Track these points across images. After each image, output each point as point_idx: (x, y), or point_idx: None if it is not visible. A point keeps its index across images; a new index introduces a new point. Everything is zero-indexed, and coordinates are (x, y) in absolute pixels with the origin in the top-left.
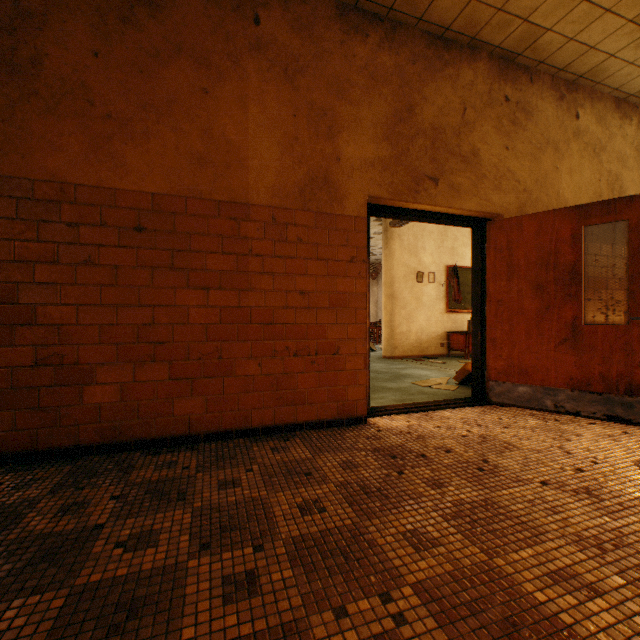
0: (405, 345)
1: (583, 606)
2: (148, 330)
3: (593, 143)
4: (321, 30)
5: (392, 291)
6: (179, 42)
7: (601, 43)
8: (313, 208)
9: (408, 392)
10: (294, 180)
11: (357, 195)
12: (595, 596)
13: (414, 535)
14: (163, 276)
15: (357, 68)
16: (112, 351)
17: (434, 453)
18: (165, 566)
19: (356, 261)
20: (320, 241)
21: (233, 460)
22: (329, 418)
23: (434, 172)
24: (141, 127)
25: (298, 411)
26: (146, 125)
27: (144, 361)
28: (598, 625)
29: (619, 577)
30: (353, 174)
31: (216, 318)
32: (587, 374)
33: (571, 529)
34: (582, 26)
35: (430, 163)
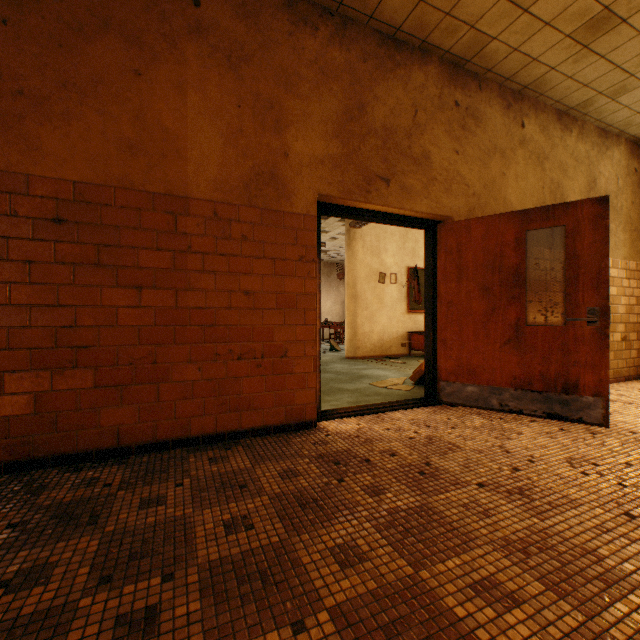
0: (368, 345)
1: (501, 619)
2: (69, 333)
3: (537, 152)
4: (268, 19)
5: (355, 292)
6: (106, 17)
7: (543, 56)
8: (259, 204)
9: (364, 393)
10: (238, 174)
11: (306, 192)
12: (514, 606)
13: (342, 550)
14: (87, 273)
15: (306, 61)
16: (24, 357)
17: (379, 457)
18: (51, 608)
19: (305, 260)
20: (267, 239)
21: (164, 474)
22: (276, 423)
23: (386, 172)
24: (60, 107)
25: (243, 417)
26: (67, 105)
27: (64, 367)
28: (513, 639)
29: (539, 583)
30: (302, 171)
31: (150, 319)
32: (529, 373)
33: (500, 533)
34: (525, 37)
35: (382, 163)
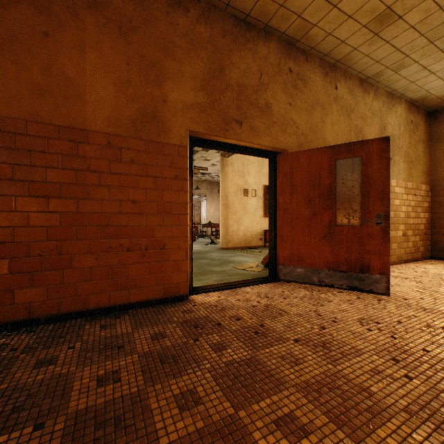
0: (236, 240)
1: None
2: None
3: (346, 106)
4: (150, 1)
5: (227, 202)
6: None
7: (348, 39)
8: (144, 137)
9: (228, 274)
10: (127, 114)
11: (180, 129)
12: (304, 436)
13: (184, 396)
14: (3, 186)
15: (180, 34)
16: None
17: (228, 321)
18: None
19: (179, 179)
20: (150, 162)
21: (62, 339)
22: (157, 298)
23: (239, 117)
24: None
25: (131, 294)
26: None
27: None
28: None
29: (325, 416)
30: (177, 113)
31: (56, 221)
32: (338, 259)
33: (304, 377)
34: (335, 26)
35: (236, 110)
